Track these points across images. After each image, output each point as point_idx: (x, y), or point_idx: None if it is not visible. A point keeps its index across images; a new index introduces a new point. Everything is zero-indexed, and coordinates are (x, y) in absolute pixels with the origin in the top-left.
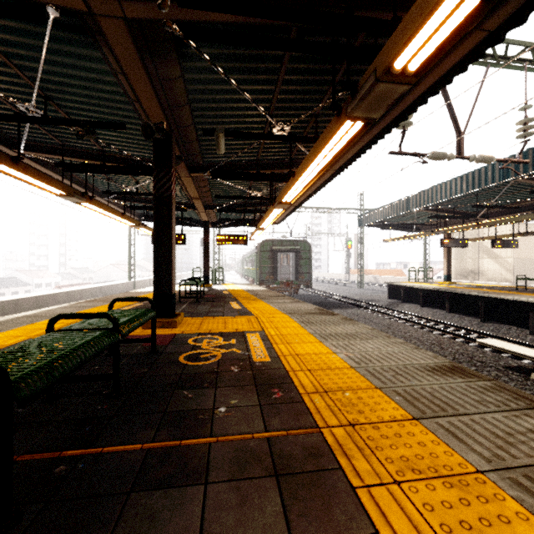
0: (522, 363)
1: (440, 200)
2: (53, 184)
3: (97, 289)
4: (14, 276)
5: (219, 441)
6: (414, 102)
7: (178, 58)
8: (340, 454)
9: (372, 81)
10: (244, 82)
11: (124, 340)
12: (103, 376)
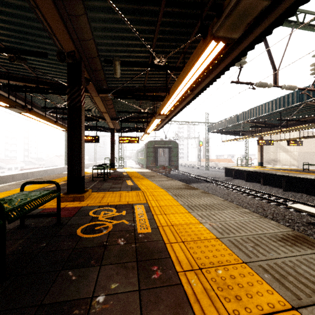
0: None
1: (258, 116)
2: None
3: (43, 171)
4: None
5: None
6: (252, 42)
7: None
8: None
9: None
10: (133, 22)
11: (33, 216)
12: None
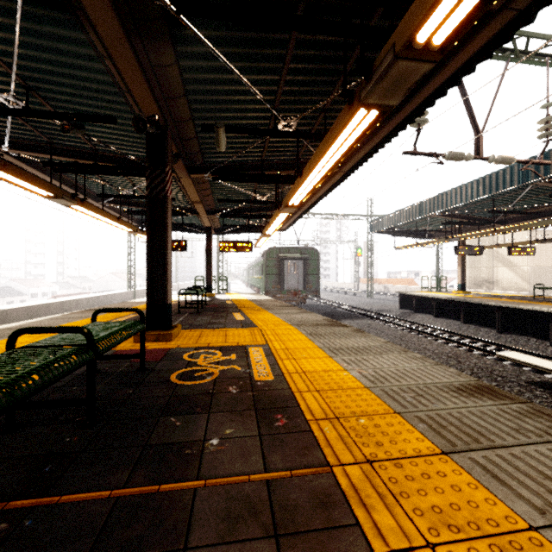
0: (545, 377)
1: (455, 205)
2: (39, 184)
3: (94, 298)
4: (9, 285)
5: (207, 486)
6: (431, 94)
7: (171, 41)
8: (356, 503)
9: (390, 58)
10: (246, 70)
11: (109, 356)
12: (74, 401)
